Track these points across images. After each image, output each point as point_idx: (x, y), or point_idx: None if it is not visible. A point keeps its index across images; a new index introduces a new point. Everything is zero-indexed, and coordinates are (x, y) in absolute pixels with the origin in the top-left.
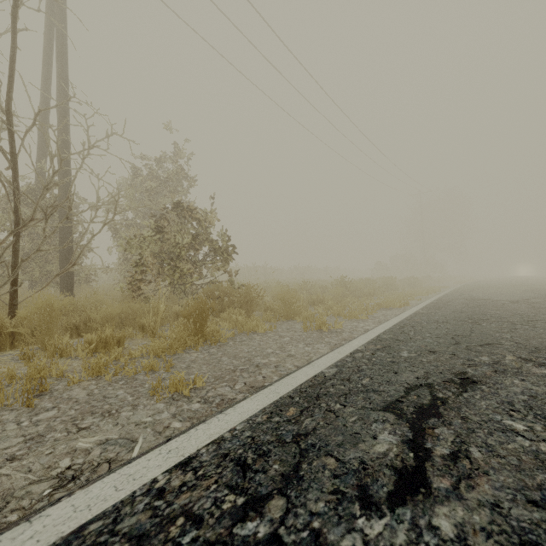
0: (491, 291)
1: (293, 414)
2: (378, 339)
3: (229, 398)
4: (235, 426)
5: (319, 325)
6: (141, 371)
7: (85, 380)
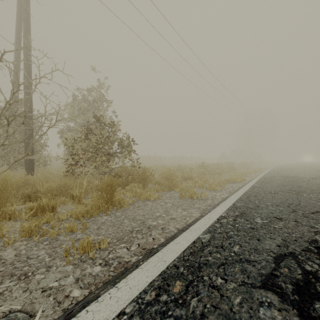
0: (295, 171)
1: (180, 290)
2: (234, 206)
3: (125, 261)
4: (125, 308)
5: (191, 194)
6: (63, 232)
7: (19, 241)
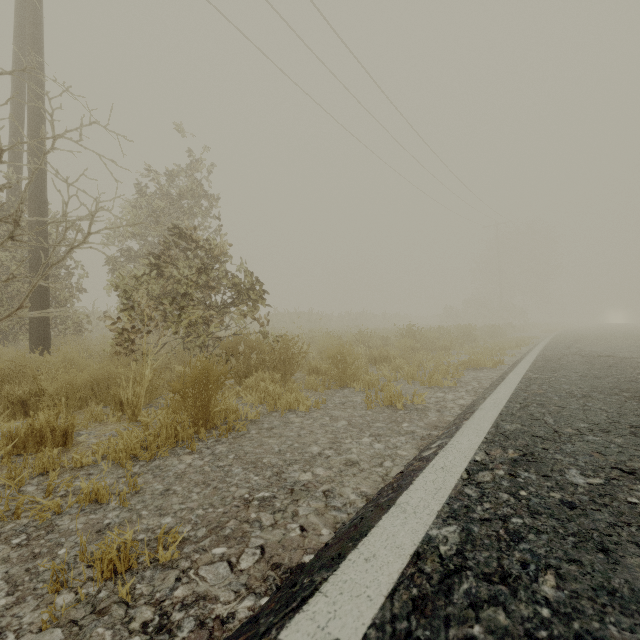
0: (603, 343)
1: None
2: (499, 432)
3: (219, 618)
4: None
5: (389, 398)
6: (73, 504)
7: None
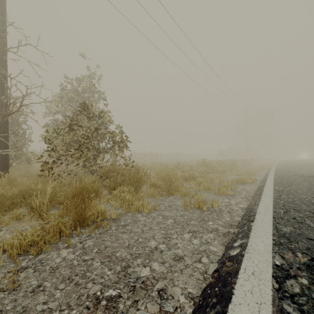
0: (306, 169)
1: None
2: (281, 234)
3: None
4: None
5: (198, 203)
6: None
7: None
